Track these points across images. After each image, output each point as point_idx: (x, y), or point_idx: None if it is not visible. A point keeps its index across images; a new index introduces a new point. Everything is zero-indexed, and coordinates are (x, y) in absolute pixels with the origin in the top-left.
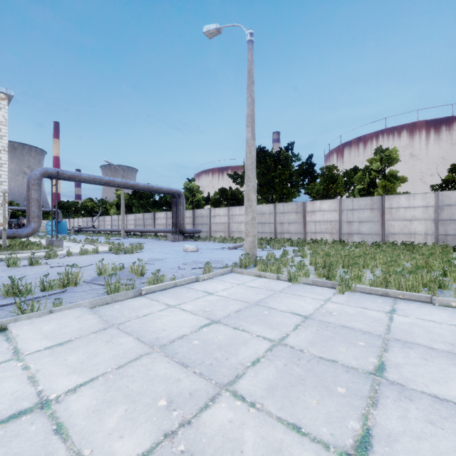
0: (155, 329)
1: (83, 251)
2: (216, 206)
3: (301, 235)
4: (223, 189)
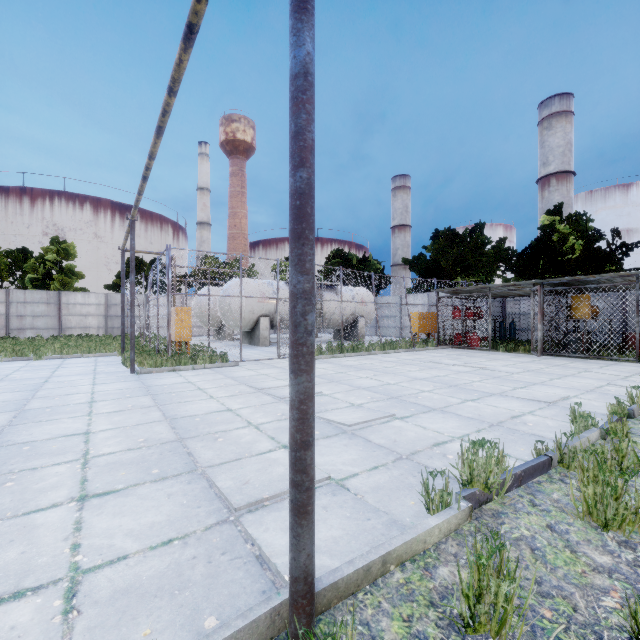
0: None
1: None
2: None
3: None
4: None
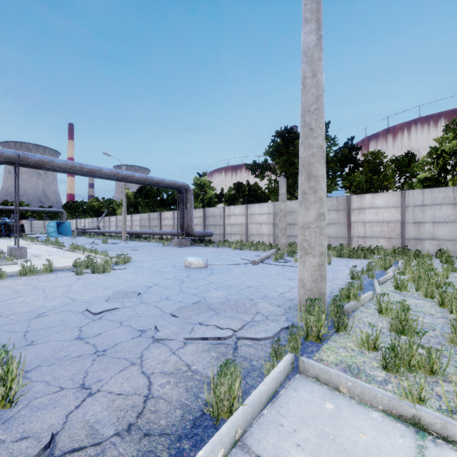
0: None
1: (24, 270)
2: (231, 203)
3: (343, 240)
4: (239, 183)
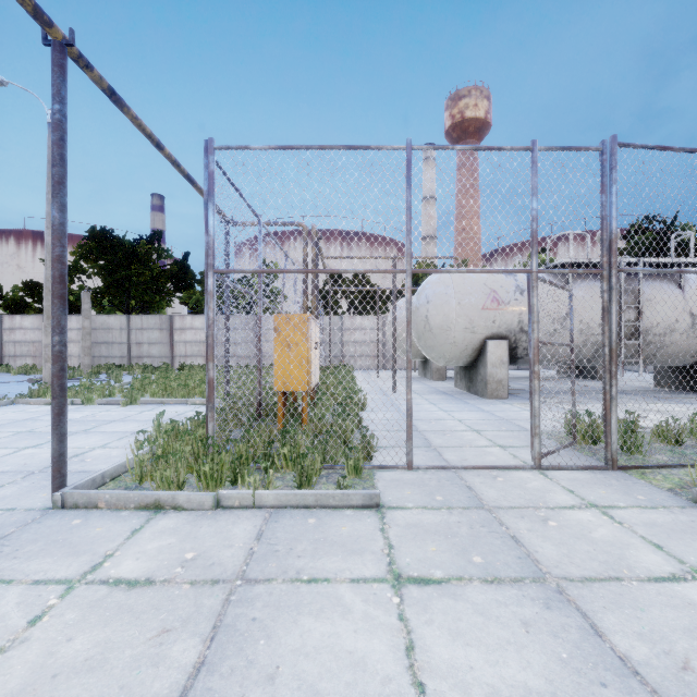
0: None
1: None
2: (18, 311)
3: (167, 359)
4: (33, 282)
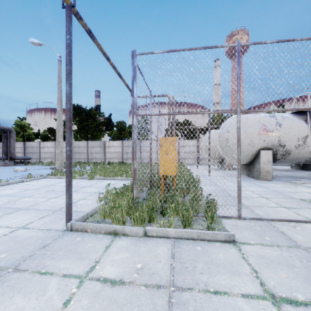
0: (0, 193)
1: None
2: (45, 140)
3: (102, 160)
4: (51, 128)
